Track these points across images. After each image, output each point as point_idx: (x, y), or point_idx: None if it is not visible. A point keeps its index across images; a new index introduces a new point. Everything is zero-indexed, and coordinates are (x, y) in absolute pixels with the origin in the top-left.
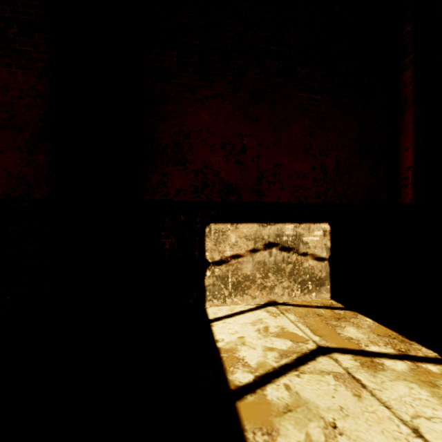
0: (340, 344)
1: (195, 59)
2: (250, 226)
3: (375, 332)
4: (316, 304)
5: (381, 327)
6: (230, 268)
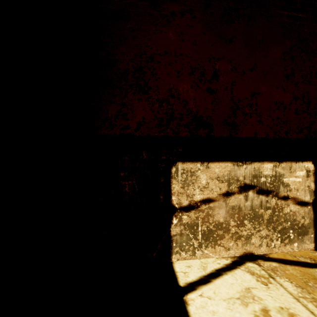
0: None
1: None
2: (223, 165)
3: None
4: (305, 260)
5: None
6: (200, 215)
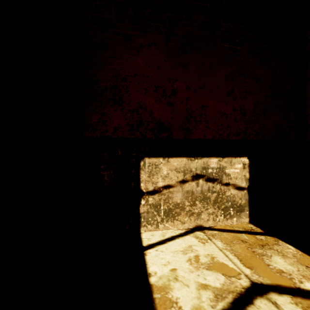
0: (273, 279)
1: (131, 11)
2: (180, 160)
3: (302, 263)
4: (238, 229)
5: (306, 256)
6: (162, 197)
